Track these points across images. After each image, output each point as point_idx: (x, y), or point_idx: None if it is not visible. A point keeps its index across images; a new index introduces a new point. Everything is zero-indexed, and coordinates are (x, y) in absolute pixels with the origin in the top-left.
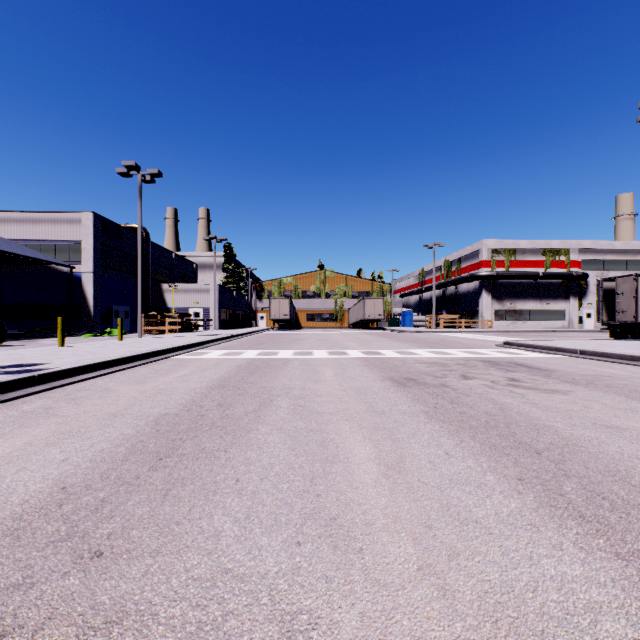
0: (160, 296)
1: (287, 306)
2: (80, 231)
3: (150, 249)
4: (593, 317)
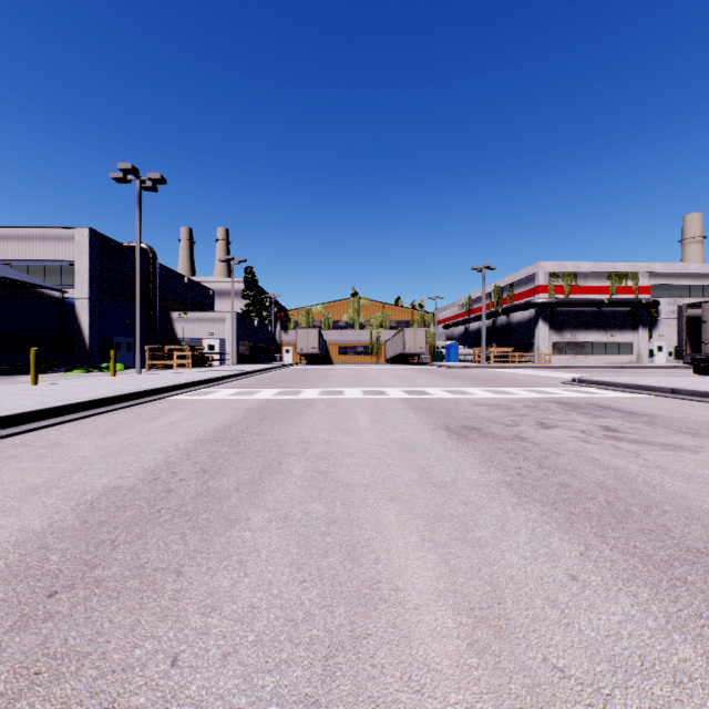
0: (169, 326)
1: (316, 338)
2: (74, 250)
3: (157, 272)
4: (665, 350)
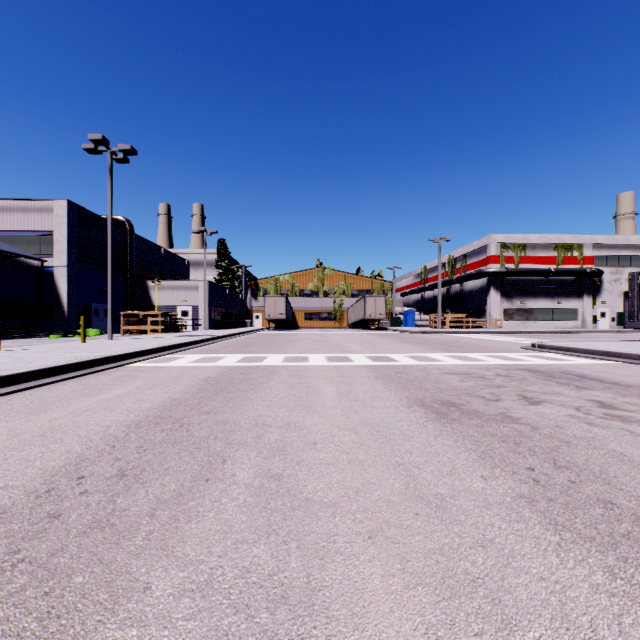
0: (145, 293)
1: (283, 305)
2: (53, 221)
3: (134, 243)
4: (607, 316)
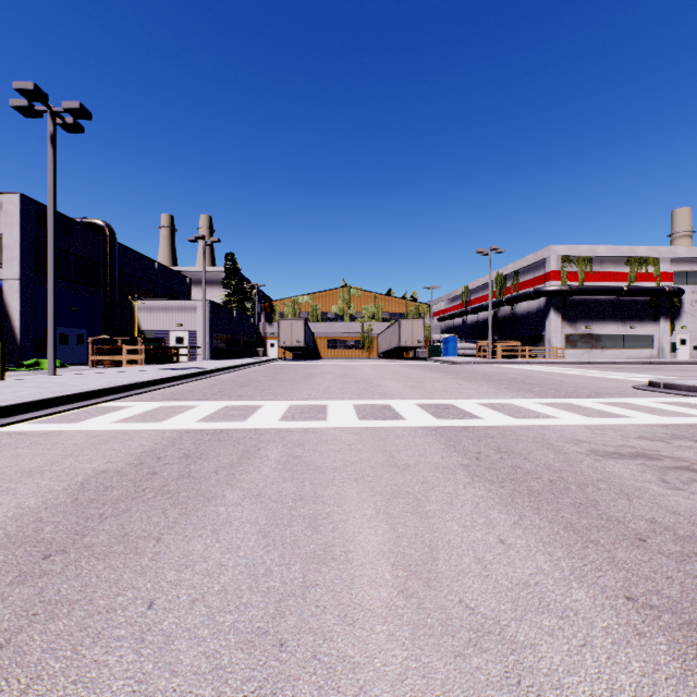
0: (131, 316)
1: (301, 330)
2: (1, 220)
3: (116, 253)
4: (688, 344)
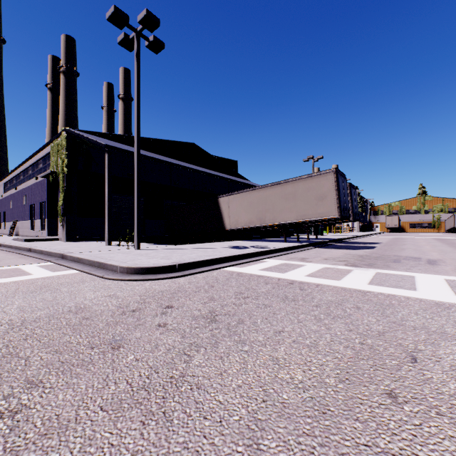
0: None
1: (396, 220)
2: None
3: None
4: None
